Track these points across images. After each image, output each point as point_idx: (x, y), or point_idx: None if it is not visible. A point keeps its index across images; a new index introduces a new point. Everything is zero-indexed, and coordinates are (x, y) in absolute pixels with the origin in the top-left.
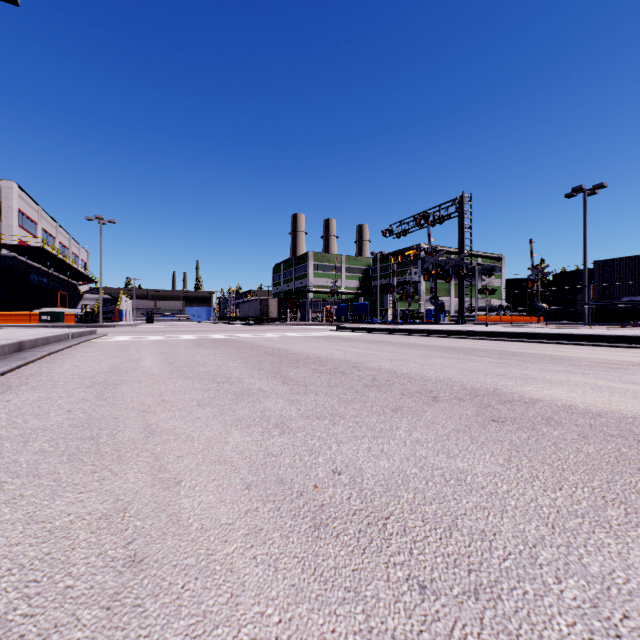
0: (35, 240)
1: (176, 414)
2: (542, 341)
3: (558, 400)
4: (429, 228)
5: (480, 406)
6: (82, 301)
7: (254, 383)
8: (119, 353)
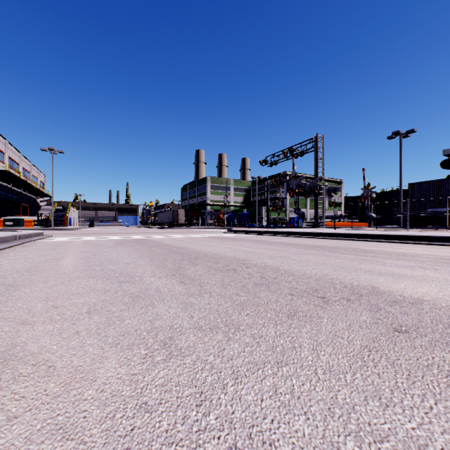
0: (3, 165)
1: (56, 327)
2: (380, 240)
3: (439, 300)
4: (293, 159)
5: (372, 309)
6: (40, 211)
7: (153, 282)
8: (49, 252)
